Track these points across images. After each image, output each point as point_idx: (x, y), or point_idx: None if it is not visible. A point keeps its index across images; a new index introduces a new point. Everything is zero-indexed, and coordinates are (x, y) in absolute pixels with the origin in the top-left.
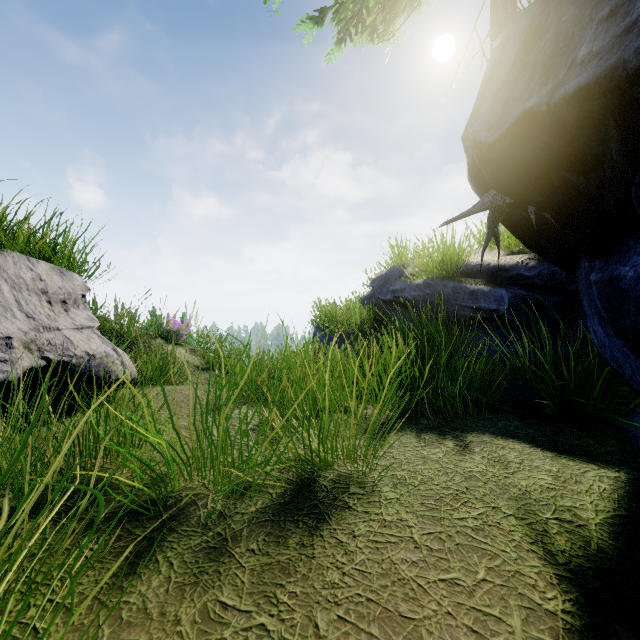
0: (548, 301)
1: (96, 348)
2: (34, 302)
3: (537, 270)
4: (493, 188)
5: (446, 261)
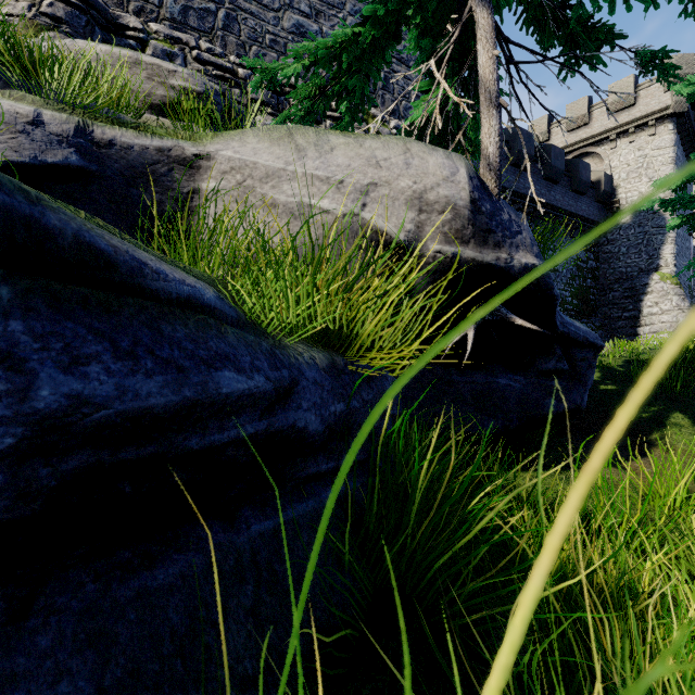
0: None
1: None
2: None
3: None
4: (502, 305)
5: None
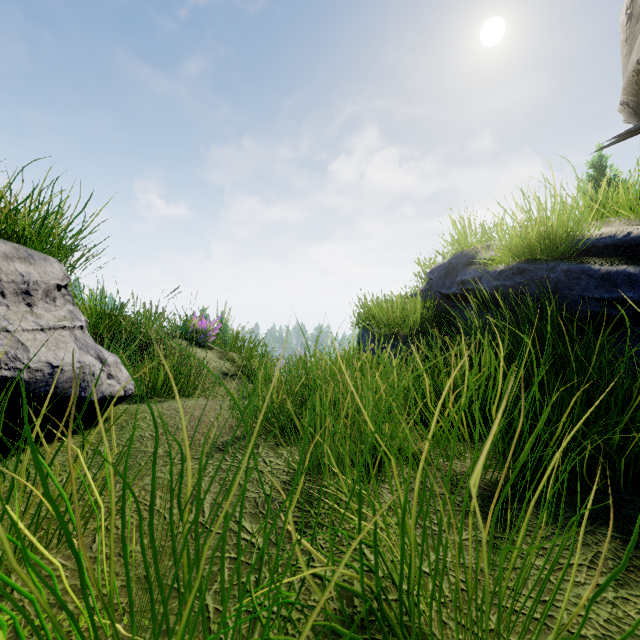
0: None
1: (65, 356)
2: None
3: None
4: None
5: (546, 237)
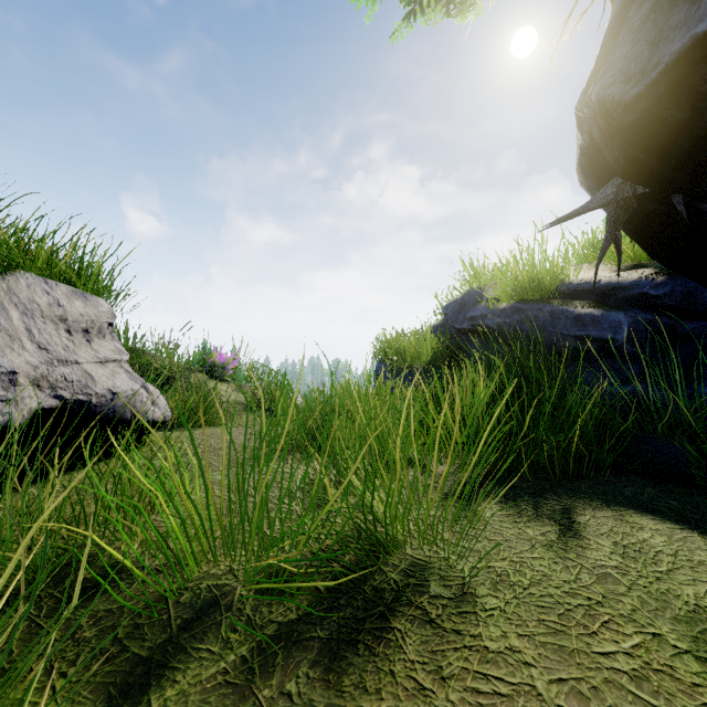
0: (683, 327)
1: (121, 385)
2: (49, 331)
3: (668, 287)
4: (618, 175)
5: (540, 280)
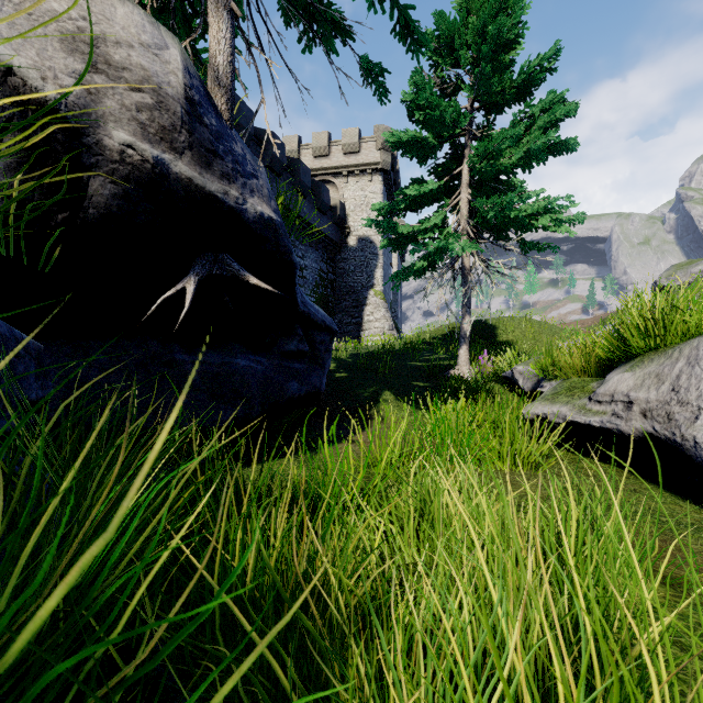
0: None
1: None
2: None
3: None
4: (235, 261)
5: None
